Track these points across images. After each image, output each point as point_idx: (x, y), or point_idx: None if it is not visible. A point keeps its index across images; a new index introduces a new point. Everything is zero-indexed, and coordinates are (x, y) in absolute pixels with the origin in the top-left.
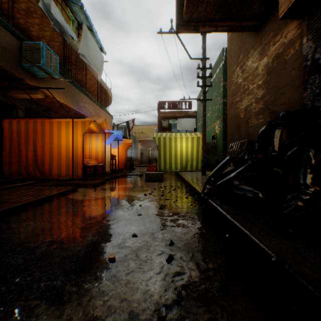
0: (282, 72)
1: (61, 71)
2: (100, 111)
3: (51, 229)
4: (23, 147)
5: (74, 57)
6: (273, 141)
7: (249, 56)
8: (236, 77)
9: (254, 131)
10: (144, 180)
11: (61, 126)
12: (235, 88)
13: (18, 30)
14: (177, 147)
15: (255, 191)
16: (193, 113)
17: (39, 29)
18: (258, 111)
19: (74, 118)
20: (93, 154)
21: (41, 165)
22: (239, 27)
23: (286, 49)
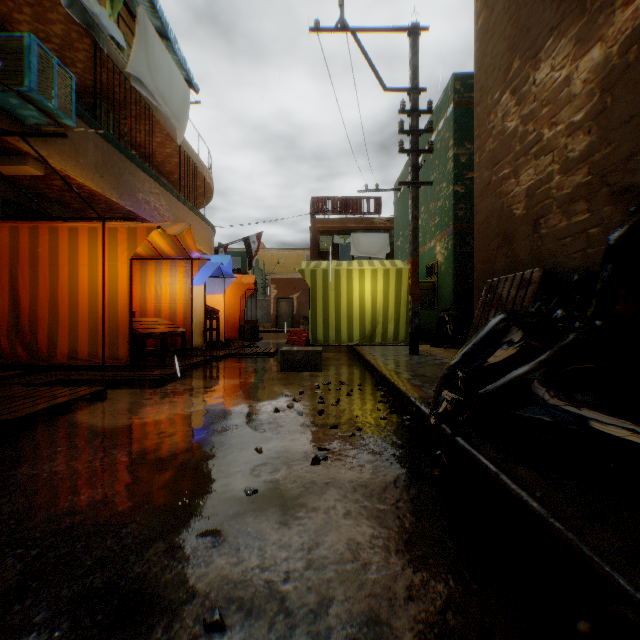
0: None
1: (88, 117)
2: (185, 214)
3: None
4: None
5: (123, 91)
6: None
7: (541, 57)
8: (502, 119)
9: (558, 247)
10: (279, 366)
11: (80, 240)
12: (497, 144)
13: None
14: (352, 292)
15: (637, 428)
16: (384, 221)
17: (36, 18)
18: (571, 192)
19: (108, 219)
20: (164, 306)
21: (30, 332)
22: None
23: None
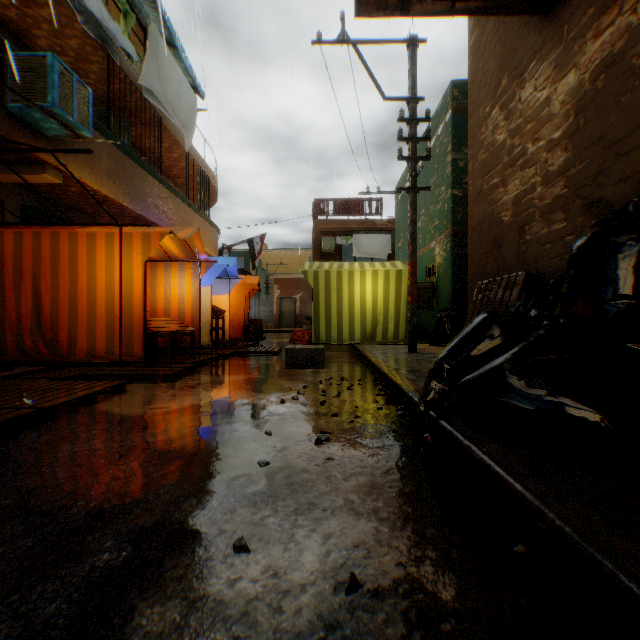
0: (624, 101)
1: (102, 127)
2: (192, 217)
3: (6, 520)
4: (10, 290)
5: (133, 100)
6: (621, 269)
7: (526, 77)
8: (492, 132)
9: (540, 252)
10: (283, 363)
11: (97, 244)
12: (488, 155)
13: (6, 35)
14: (354, 293)
15: (581, 406)
16: (385, 222)
17: (54, 34)
18: (551, 203)
19: (125, 225)
20: (172, 306)
21: (51, 331)
22: (507, 3)
23: (635, 40)
